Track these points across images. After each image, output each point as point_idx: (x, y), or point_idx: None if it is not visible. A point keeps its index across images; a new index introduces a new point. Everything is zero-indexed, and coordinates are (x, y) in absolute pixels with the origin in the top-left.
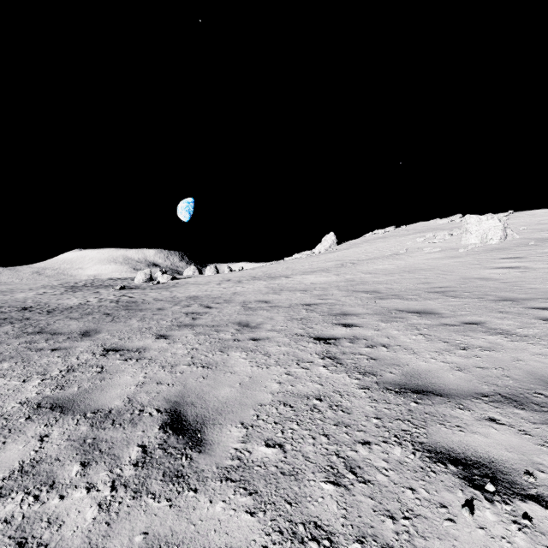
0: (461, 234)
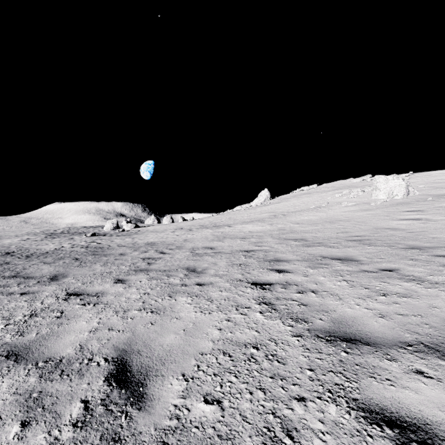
0: (372, 191)
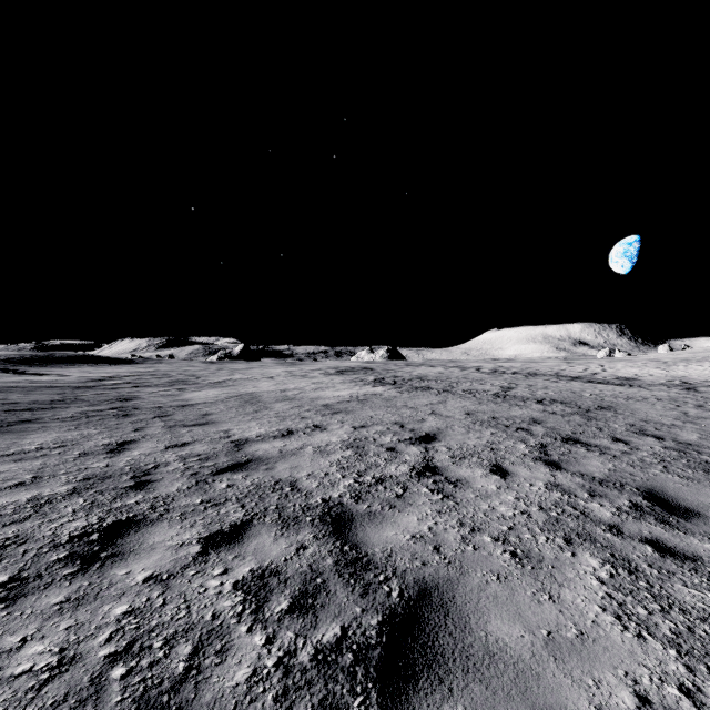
0: None
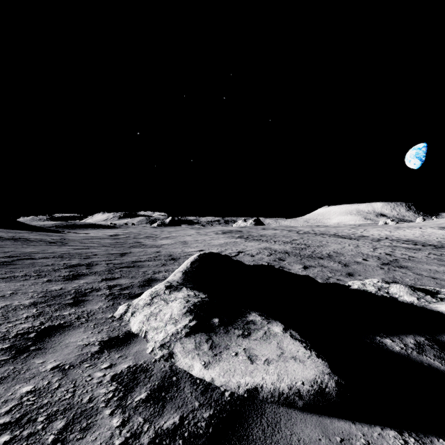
0: None
